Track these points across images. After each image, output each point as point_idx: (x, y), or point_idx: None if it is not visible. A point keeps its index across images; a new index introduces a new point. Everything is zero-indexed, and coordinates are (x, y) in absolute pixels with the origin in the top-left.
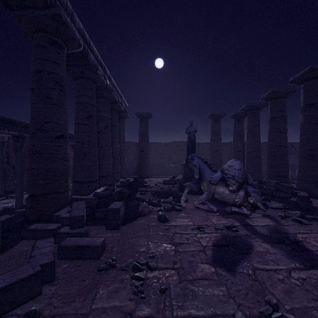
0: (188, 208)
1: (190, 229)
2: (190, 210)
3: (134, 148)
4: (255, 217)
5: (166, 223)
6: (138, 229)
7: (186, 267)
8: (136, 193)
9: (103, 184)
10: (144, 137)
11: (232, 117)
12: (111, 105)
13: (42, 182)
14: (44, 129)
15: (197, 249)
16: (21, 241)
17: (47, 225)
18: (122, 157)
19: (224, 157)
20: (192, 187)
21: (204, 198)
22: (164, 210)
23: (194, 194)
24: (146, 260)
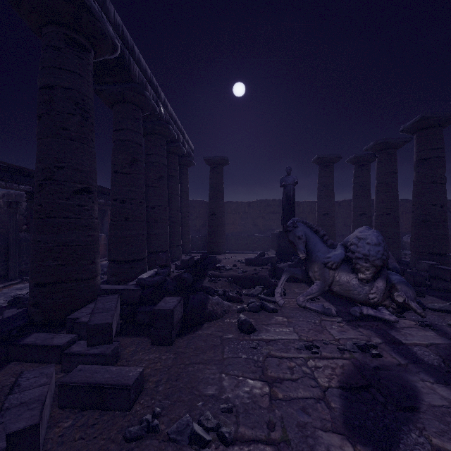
0: (287, 307)
1: (293, 348)
2: (291, 310)
3: (203, 210)
4: (407, 328)
5: (251, 335)
6: (205, 345)
7: (294, 438)
8: (203, 279)
9: (155, 264)
10: (217, 193)
11: (352, 161)
12: (167, 146)
13: (53, 263)
14: (56, 179)
15: (310, 394)
16: (8, 365)
17: (54, 336)
18: (185, 223)
19: (337, 223)
20: (293, 272)
21: (316, 291)
22: (248, 310)
23: (294, 281)
24: (216, 420)
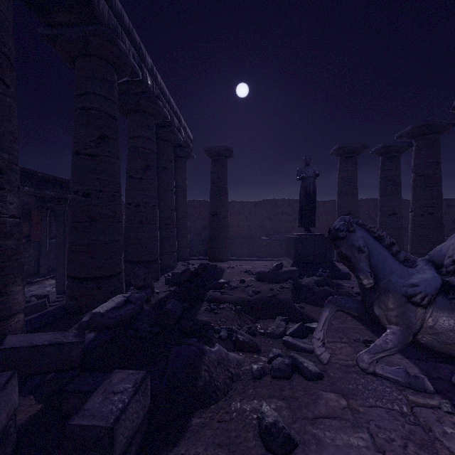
0: (336, 366)
1: None
2: (345, 374)
3: (205, 211)
4: None
5: None
6: None
7: None
8: (199, 305)
9: None
10: (220, 190)
11: (379, 151)
12: (159, 131)
13: None
14: None
15: None
16: None
17: None
18: (183, 224)
19: None
20: (342, 305)
21: (393, 344)
22: (272, 374)
23: None
24: None
